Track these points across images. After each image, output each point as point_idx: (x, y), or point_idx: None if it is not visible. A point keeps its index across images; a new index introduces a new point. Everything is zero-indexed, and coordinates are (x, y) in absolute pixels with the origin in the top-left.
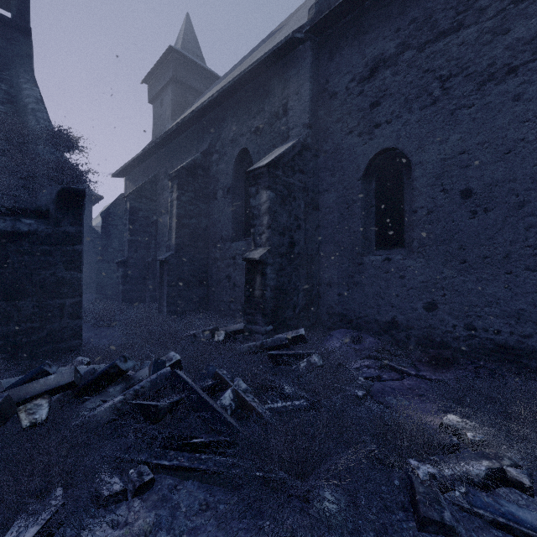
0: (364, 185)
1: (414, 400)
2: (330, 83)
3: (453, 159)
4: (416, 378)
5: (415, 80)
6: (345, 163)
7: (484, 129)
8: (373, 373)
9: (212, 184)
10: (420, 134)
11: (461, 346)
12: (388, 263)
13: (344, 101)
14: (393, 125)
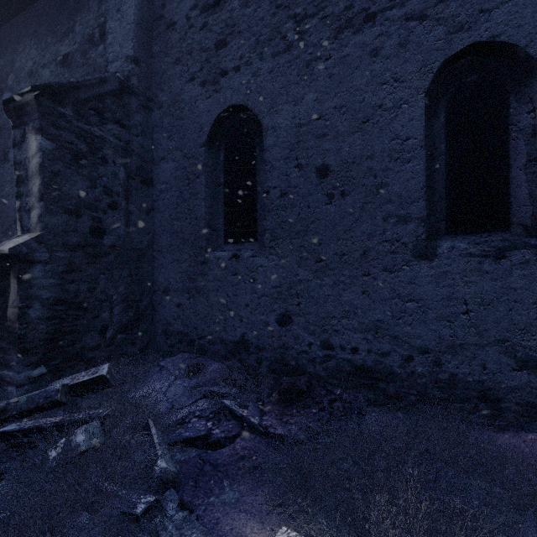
0: (211, 155)
1: (242, 485)
2: (167, 7)
3: (309, 125)
4: (255, 436)
5: (267, 16)
6: (185, 121)
7: (341, 89)
8: (201, 430)
9: (2, 137)
10: (273, 89)
11: (317, 371)
12: (237, 261)
13: (184, 34)
14: (242, 74)
